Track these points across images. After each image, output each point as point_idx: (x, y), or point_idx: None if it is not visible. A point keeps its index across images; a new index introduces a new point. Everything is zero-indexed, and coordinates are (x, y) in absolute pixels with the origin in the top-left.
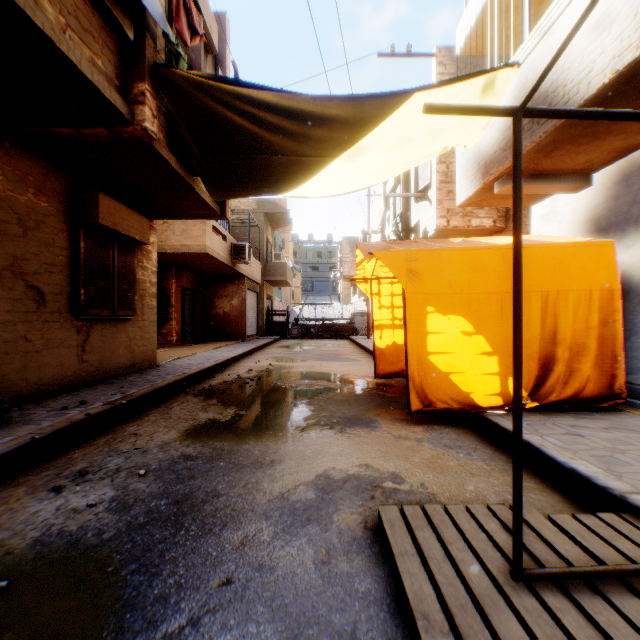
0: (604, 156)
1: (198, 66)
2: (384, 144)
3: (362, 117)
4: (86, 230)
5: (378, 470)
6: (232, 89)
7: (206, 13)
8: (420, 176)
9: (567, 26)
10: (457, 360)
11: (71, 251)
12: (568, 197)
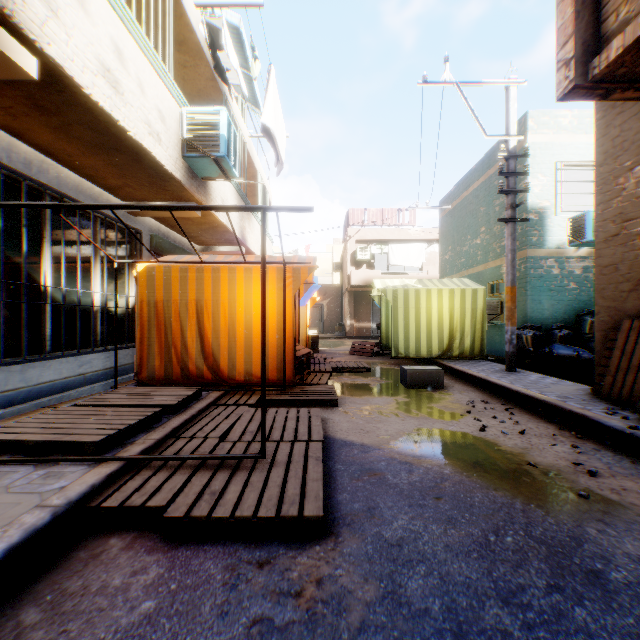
0: None
1: None
2: None
3: None
4: None
5: None
6: None
7: None
8: None
9: None
10: None
11: None
12: None
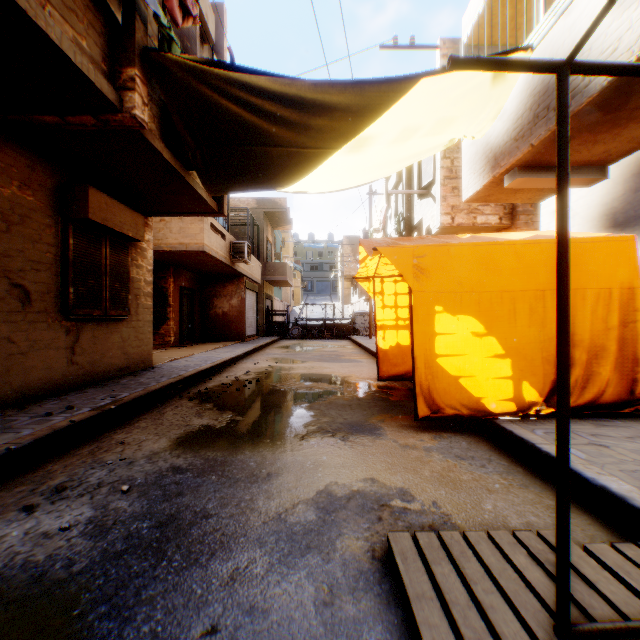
0: (623, 146)
1: (193, 55)
2: (388, 135)
3: (365, 105)
4: (76, 226)
5: (385, 485)
6: (227, 75)
7: (202, 0)
8: (423, 172)
9: (588, 3)
10: (467, 363)
11: (60, 248)
12: (581, 191)
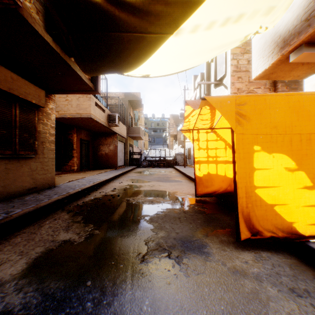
0: None
1: None
2: (208, 21)
3: None
4: None
5: None
6: None
7: None
8: (218, 71)
9: None
10: (280, 193)
11: None
12: None
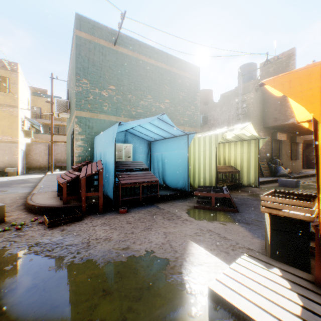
0: None
1: None
2: None
3: None
4: (291, 143)
5: None
6: None
7: None
8: None
9: None
10: None
11: (289, 148)
12: None
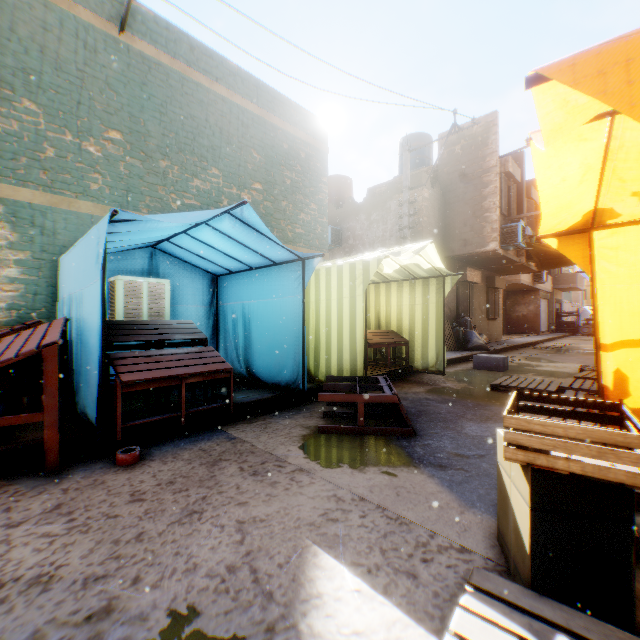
0: None
1: (532, 221)
2: None
3: None
4: (489, 289)
5: None
6: None
7: (535, 197)
8: None
9: None
10: None
11: (485, 297)
12: None
